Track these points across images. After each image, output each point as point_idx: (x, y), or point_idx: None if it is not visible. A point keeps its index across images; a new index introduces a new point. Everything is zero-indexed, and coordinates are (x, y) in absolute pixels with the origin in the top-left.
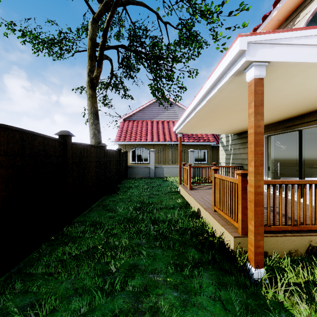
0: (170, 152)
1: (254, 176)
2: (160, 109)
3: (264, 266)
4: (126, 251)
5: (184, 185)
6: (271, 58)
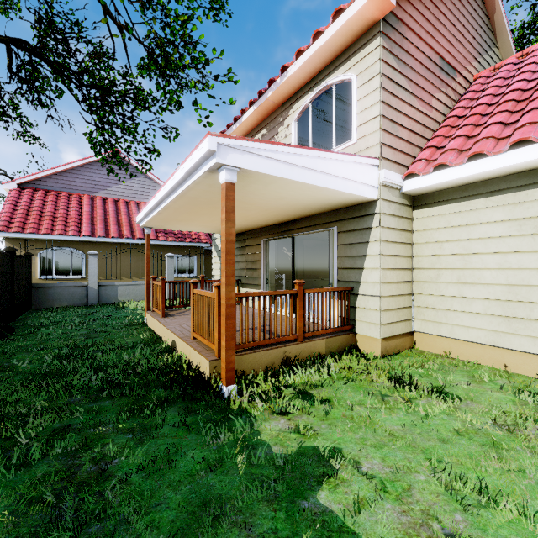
0: (132, 257)
1: (226, 287)
2: (111, 177)
3: (239, 384)
4: (45, 416)
5: (155, 312)
6: (241, 165)
